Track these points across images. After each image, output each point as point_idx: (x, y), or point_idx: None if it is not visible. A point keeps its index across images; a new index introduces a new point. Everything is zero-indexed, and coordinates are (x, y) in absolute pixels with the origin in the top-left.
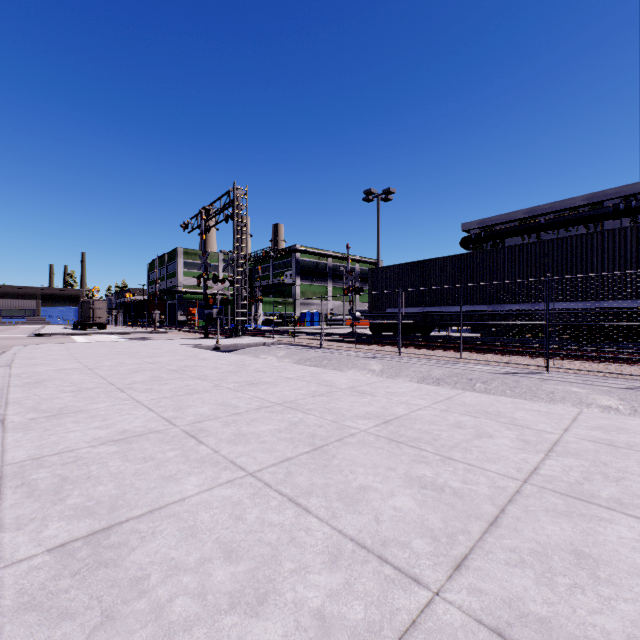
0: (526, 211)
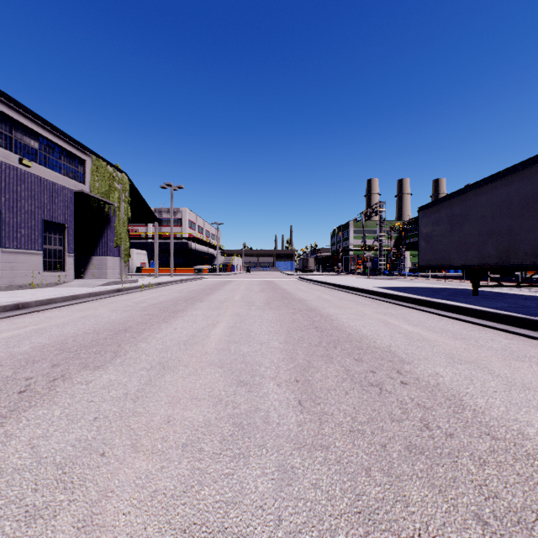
0: None
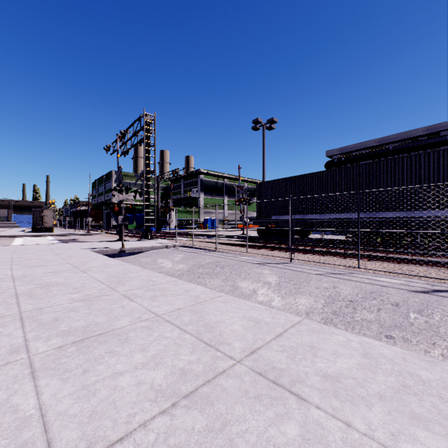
0: (377, 140)
